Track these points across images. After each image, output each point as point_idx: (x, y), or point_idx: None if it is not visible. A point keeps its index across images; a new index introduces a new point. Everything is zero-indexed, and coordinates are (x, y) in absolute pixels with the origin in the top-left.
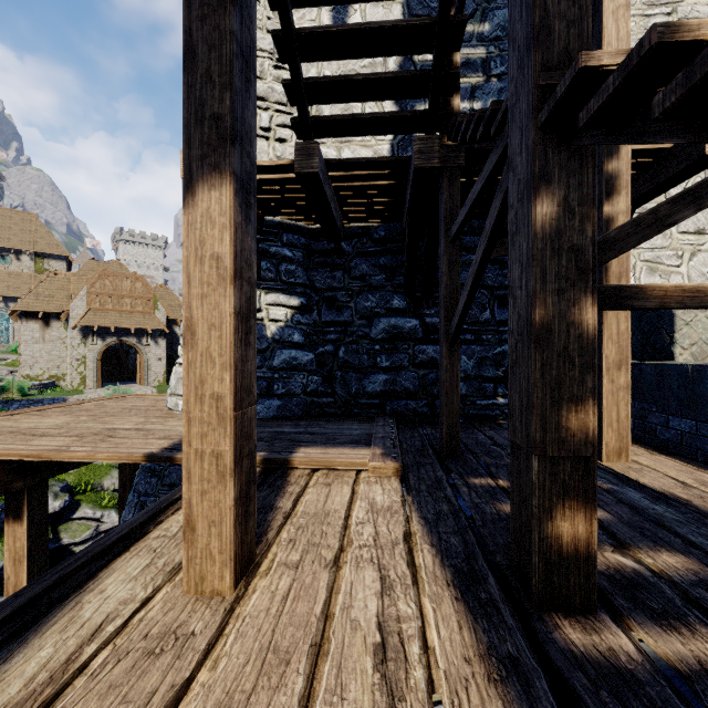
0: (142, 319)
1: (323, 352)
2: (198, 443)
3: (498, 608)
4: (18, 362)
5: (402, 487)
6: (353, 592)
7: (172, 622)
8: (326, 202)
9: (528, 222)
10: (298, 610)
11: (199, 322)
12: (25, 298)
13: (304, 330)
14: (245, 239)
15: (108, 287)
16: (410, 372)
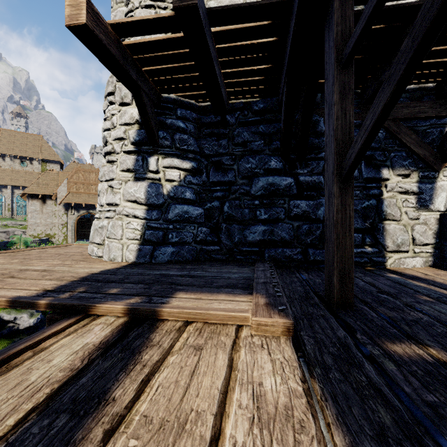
0: None
1: (210, 207)
2: None
3: None
4: (26, 226)
5: (297, 357)
6: None
7: None
8: (210, 59)
9: None
10: None
11: None
12: (31, 185)
13: (195, 189)
14: None
15: (81, 178)
16: (286, 223)
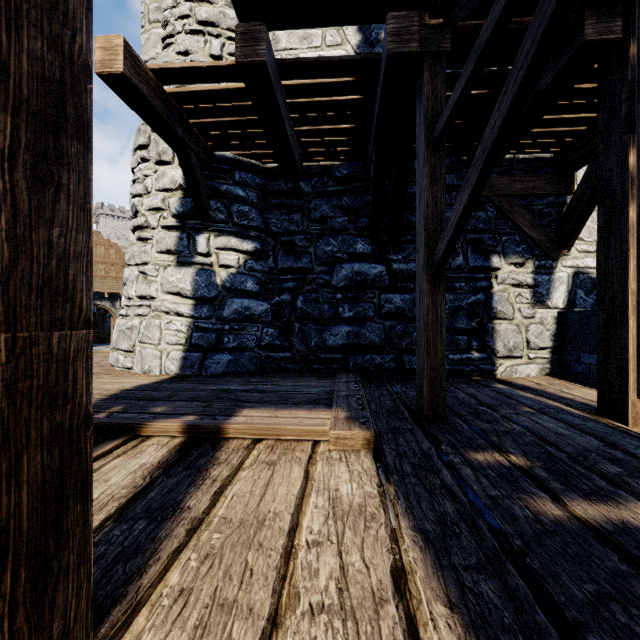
0: (115, 284)
1: (279, 302)
2: None
3: None
4: None
5: (376, 467)
6: None
7: None
8: (279, 118)
9: None
10: None
11: None
12: None
13: (259, 277)
14: None
15: None
16: (376, 323)
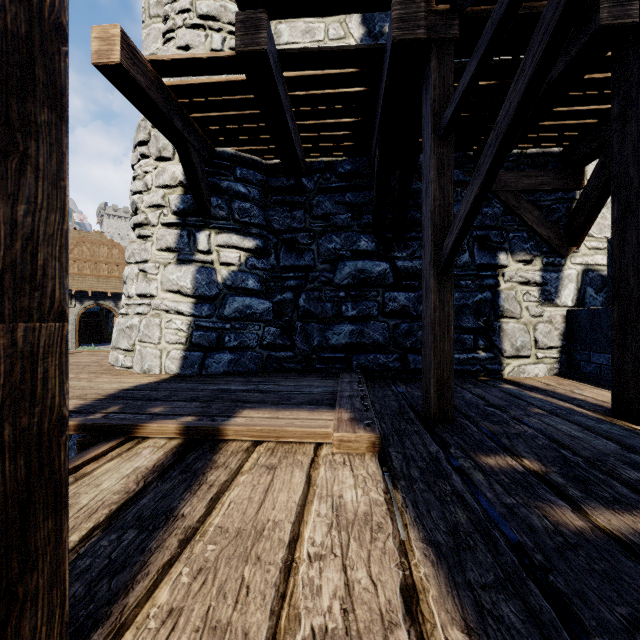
0: (118, 283)
1: (281, 300)
2: None
3: None
4: None
5: (382, 472)
6: None
7: None
8: (281, 111)
9: None
10: None
11: None
12: None
13: (260, 275)
14: None
15: (86, 253)
16: (380, 322)
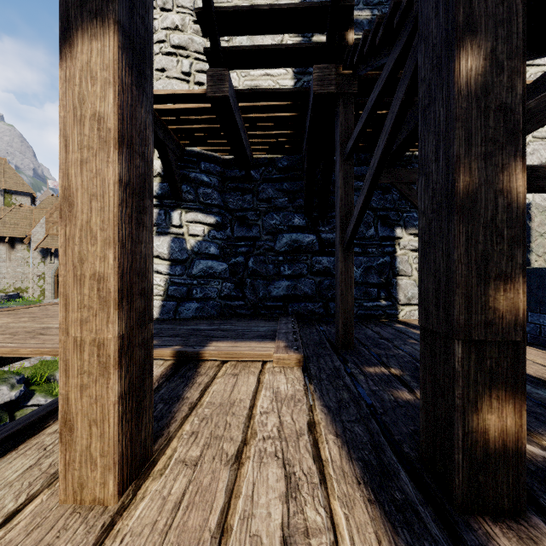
0: None
1: (235, 262)
2: (77, 330)
3: (417, 513)
4: None
5: (304, 376)
6: (255, 495)
7: (32, 545)
8: (237, 129)
9: (448, 83)
10: (189, 522)
11: (78, 192)
12: None
13: (219, 244)
14: (136, 107)
15: None
16: (309, 279)
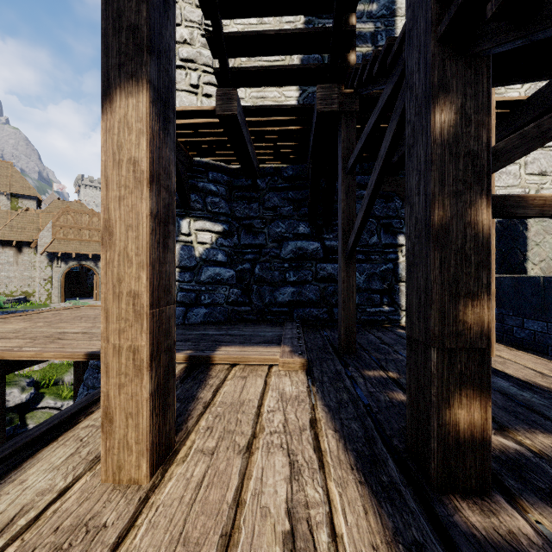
0: (98, 246)
1: (242, 269)
2: (116, 338)
3: (399, 492)
4: None
5: (307, 379)
6: (264, 477)
7: (85, 513)
8: (244, 143)
9: (426, 131)
10: (210, 497)
11: (117, 223)
12: (2, 229)
13: (226, 251)
14: (163, 148)
15: (70, 221)
16: (313, 285)
